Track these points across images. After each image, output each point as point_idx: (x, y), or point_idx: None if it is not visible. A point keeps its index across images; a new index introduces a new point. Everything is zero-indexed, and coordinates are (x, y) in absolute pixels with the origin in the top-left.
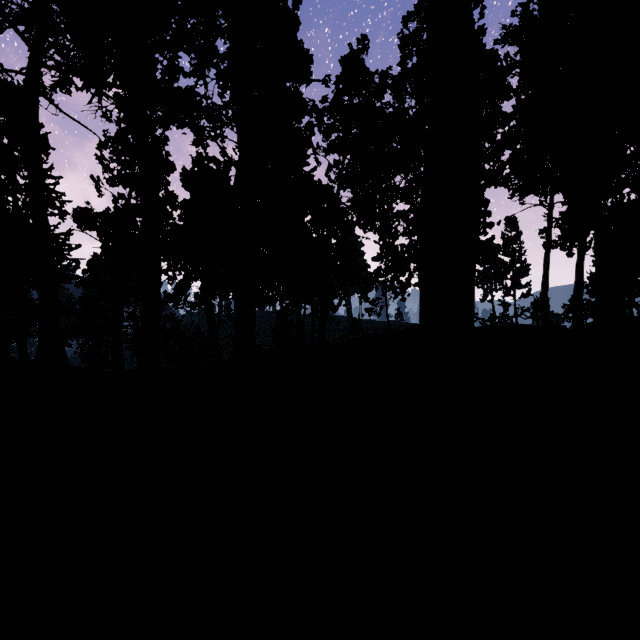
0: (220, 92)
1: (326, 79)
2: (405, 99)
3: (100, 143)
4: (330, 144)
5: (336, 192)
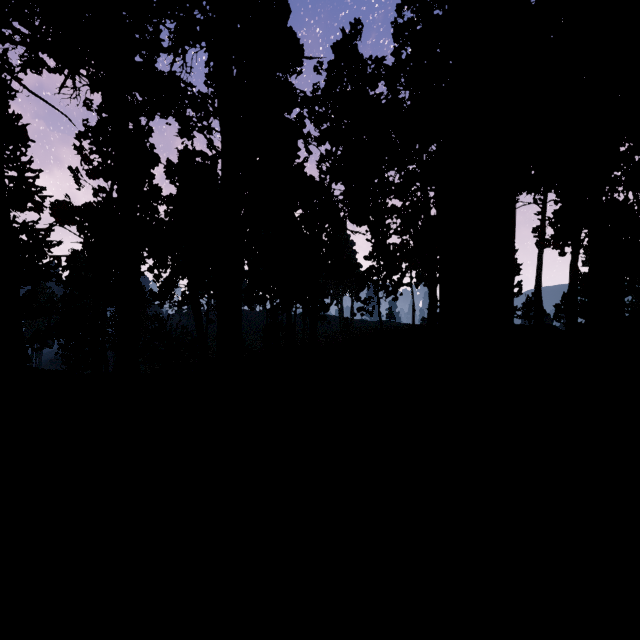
0: (206, 81)
1: (317, 66)
2: (399, 91)
3: (79, 133)
4: (322, 133)
5: (328, 185)
